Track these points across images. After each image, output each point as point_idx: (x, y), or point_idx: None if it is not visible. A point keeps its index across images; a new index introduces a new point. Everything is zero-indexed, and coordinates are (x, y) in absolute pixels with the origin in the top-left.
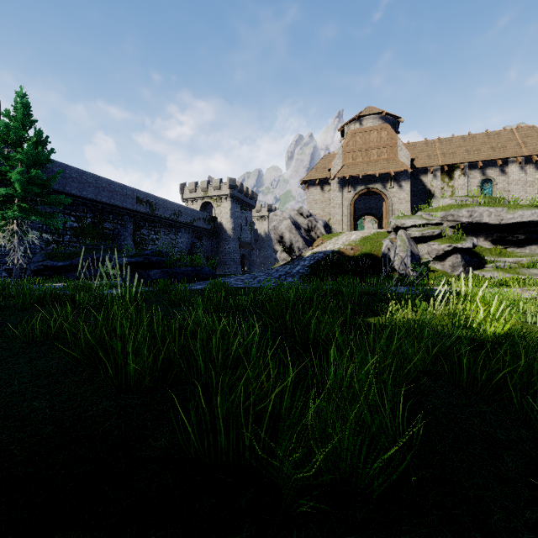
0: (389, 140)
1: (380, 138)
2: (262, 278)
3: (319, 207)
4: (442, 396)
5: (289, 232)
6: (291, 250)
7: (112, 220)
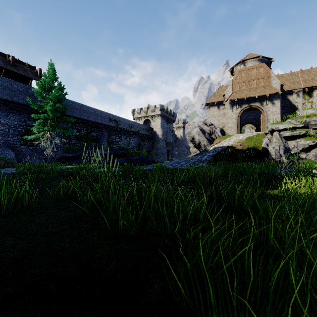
0: (265, 74)
1: (258, 73)
2: (183, 163)
3: (216, 119)
4: None
5: (198, 135)
6: (199, 146)
7: (96, 131)
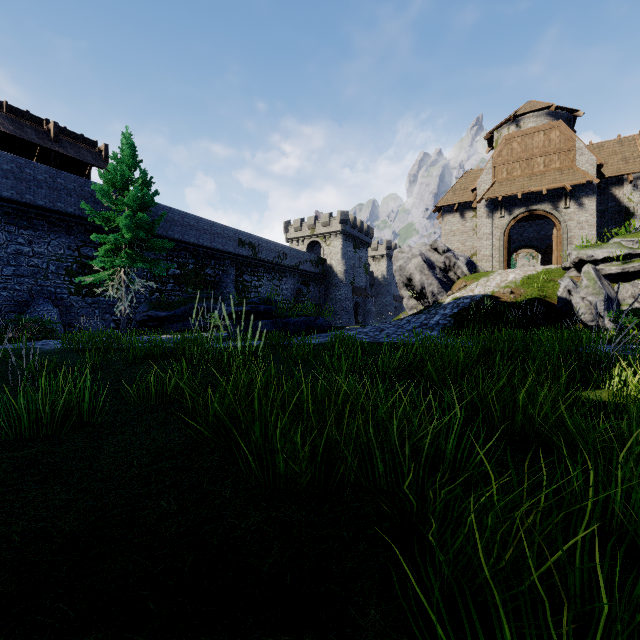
0: (563, 143)
1: (548, 141)
2: (391, 331)
3: (457, 239)
4: None
5: (420, 273)
6: (422, 295)
7: (213, 266)
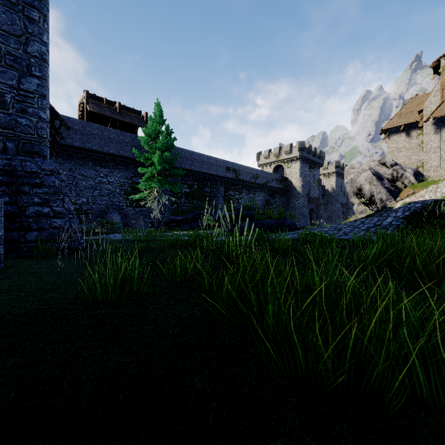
0: None
1: None
2: (347, 230)
3: (403, 155)
4: None
5: (369, 183)
6: (371, 202)
7: (209, 186)
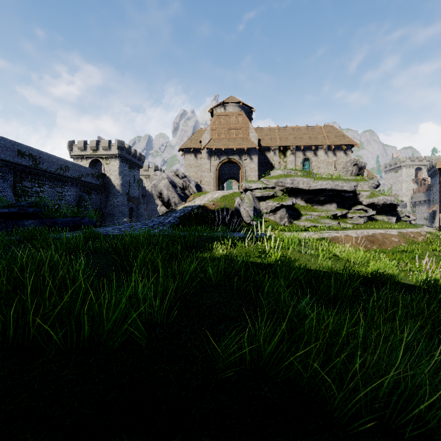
0: (244, 124)
1: (237, 121)
2: (138, 227)
3: (193, 170)
4: (215, 297)
5: (167, 189)
6: (169, 204)
7: None
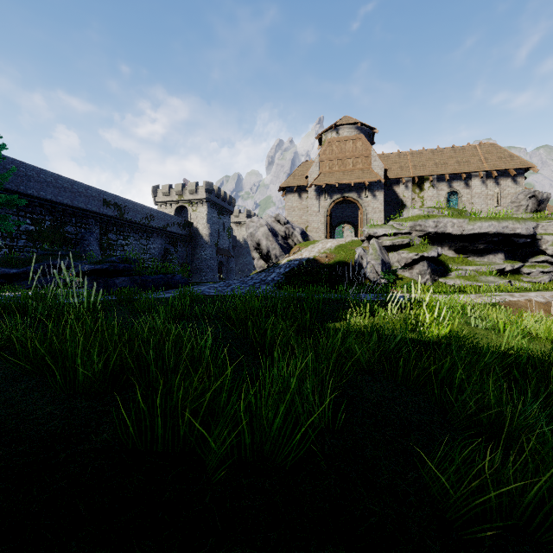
0: (364, 151)
1: (355, 148)
2: (236, 286)
3: (296, 214)
4: (377, 390)
5: (266, 239)
6: (268, 257)
7: (74, 224)
